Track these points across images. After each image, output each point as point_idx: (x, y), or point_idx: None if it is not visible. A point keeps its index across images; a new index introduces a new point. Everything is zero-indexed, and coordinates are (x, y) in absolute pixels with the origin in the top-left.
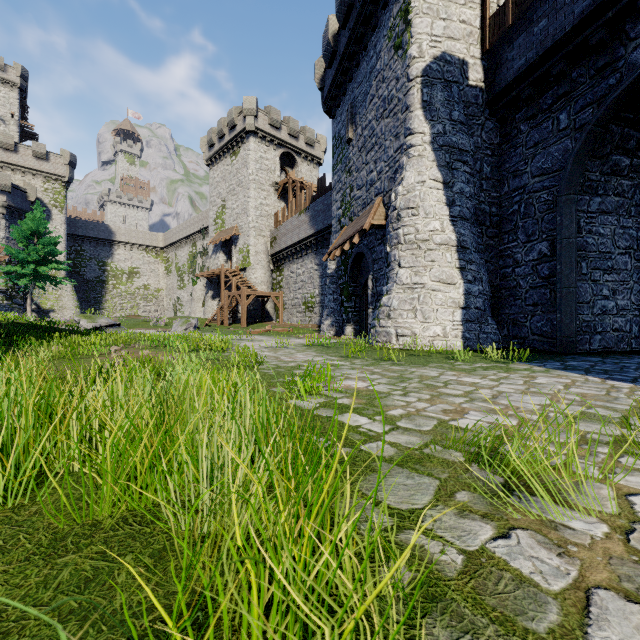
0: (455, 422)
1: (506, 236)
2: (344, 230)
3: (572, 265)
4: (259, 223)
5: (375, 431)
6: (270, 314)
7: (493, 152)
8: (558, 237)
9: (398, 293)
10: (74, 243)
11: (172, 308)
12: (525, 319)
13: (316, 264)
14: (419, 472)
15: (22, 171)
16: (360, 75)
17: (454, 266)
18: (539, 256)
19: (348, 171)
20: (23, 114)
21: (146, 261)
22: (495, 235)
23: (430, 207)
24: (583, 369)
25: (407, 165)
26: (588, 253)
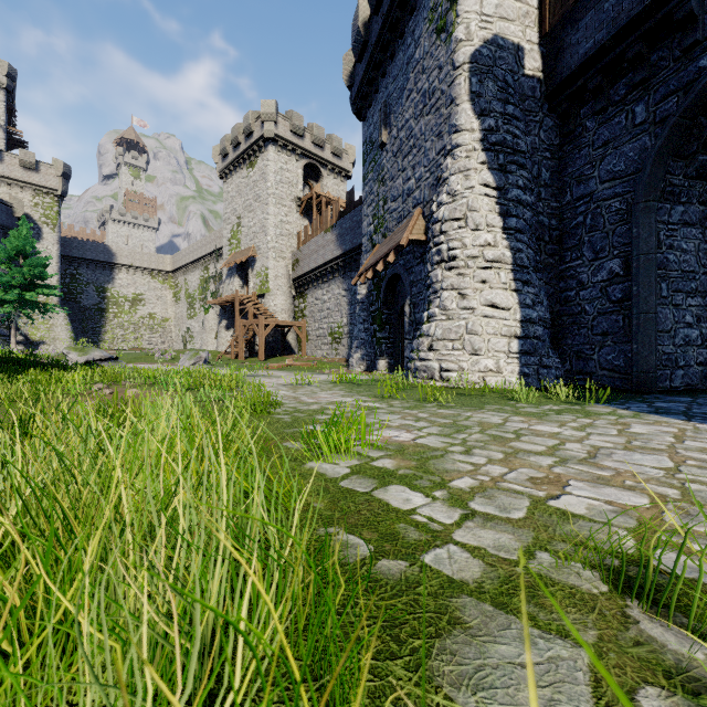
0: (557, 502)
1: (568, 253)
2: (376, 249)
3: (651, 286)
4: (279, 243)
5: (439, 521)
6: (292, 346)
7: (553, 154)
8: (634, 253)
9: (442, 320)
10: (69, 266)
11: (181, 340)
12: (592, 351)
13: (344, 289)
14: (540, 625)
15: (8, 183)
16: (395, 68)
17: (509, 288)
18: (609, 276)
19: (381, 180)
20: (10, 119)
21: (152, 287)
22: (555, 252)
23: (480, 218)
24: (680, 413)
25: (452, 168)
26: (669, 272)
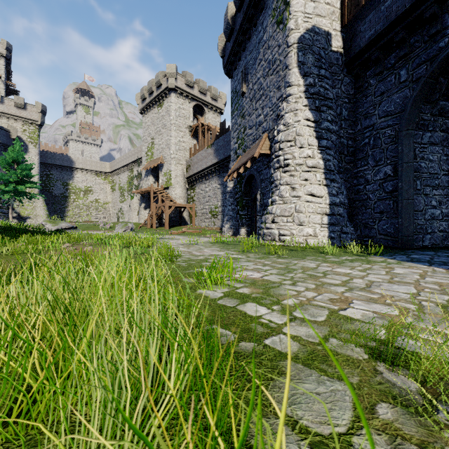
0: (344, 312)
1: (359, 162)
2: (239, 159)
3: (410, 183)
4: (178, 155)
5: (275, 322)
6: (186, 220)
7: (349, 100)
8: (399, 162)
9: (280, 204)
10: (45, 169)
11: (116, 216)
12: (374, 223)
13: (219, 184)
14: (328, 374)
15: (7, 117)
16: (251, 45)
17: (322, 184)
18: (384, 176)
19: (242, 116)
20: (8, 76)
21: (97, 182)
22: (351, 161)
23: (304, 140)
24: (426, 261)
25: (286, 109)
26: (421, 174)
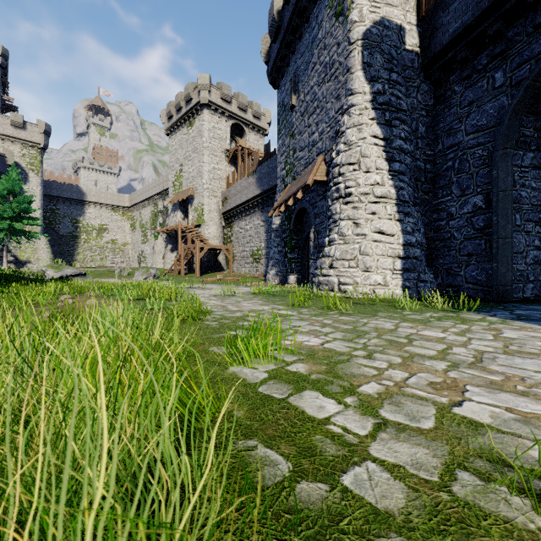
0: (460, 409)
1: (440, 191)
2: (288, 188)
3: (508, 216)
4: (212, 185)
5: (354, 432)
6: (222, 265)
7: (428, 113)
8: (494, 190)
9: (340, 244)
10: (49, 203)
11: (137, 260)
12: (459, 268)
13: (262, 221)
14: None
15: (1, 138)
16: (302, 46)
17: (393, 218)
18: (474, 209)
19: (291, 135)
20: (4, 89)
21: (114, 219)
22: (429, 190)
23: (371, 162)
24: (539, 319)
25: (348, 123)
26: (521, 205)
